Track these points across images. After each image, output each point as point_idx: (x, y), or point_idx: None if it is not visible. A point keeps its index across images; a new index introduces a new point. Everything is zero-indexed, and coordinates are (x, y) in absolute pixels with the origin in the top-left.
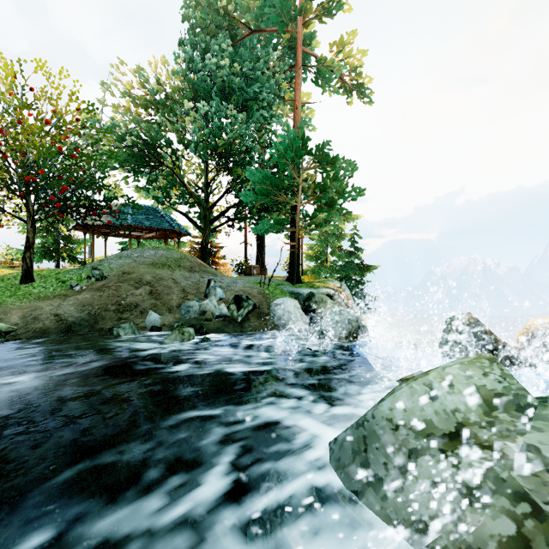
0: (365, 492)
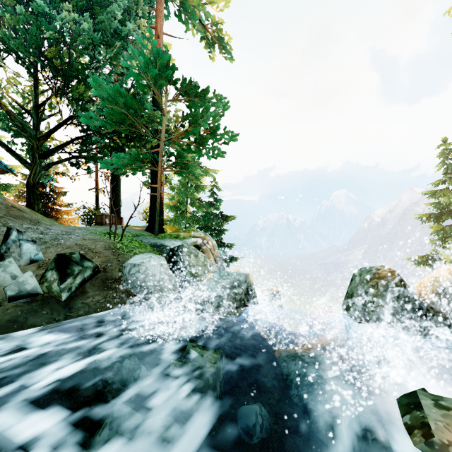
0: None
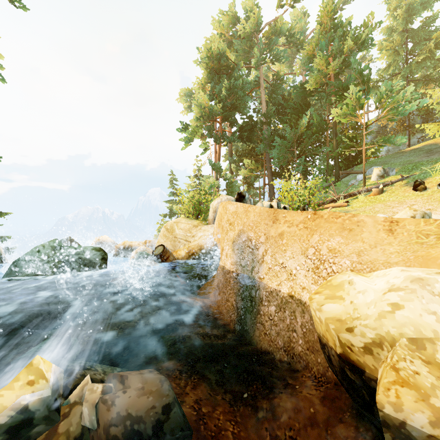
0: (18, 275)
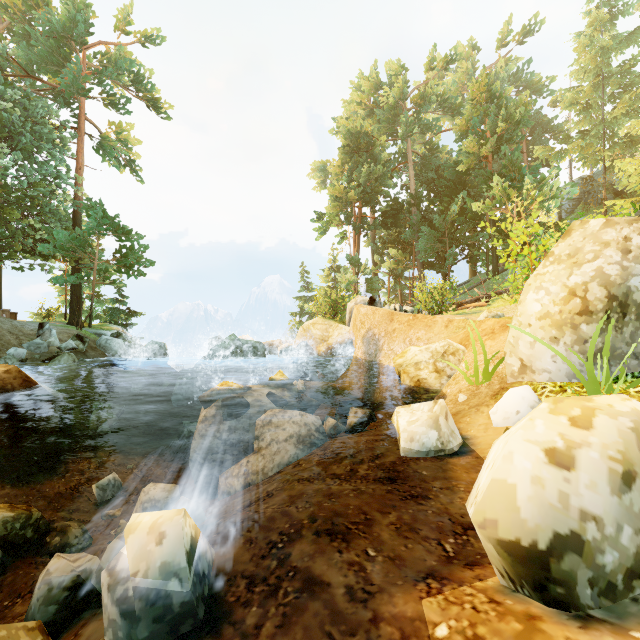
0: (217, 356)
